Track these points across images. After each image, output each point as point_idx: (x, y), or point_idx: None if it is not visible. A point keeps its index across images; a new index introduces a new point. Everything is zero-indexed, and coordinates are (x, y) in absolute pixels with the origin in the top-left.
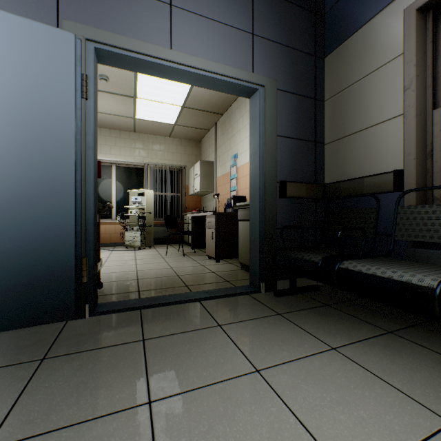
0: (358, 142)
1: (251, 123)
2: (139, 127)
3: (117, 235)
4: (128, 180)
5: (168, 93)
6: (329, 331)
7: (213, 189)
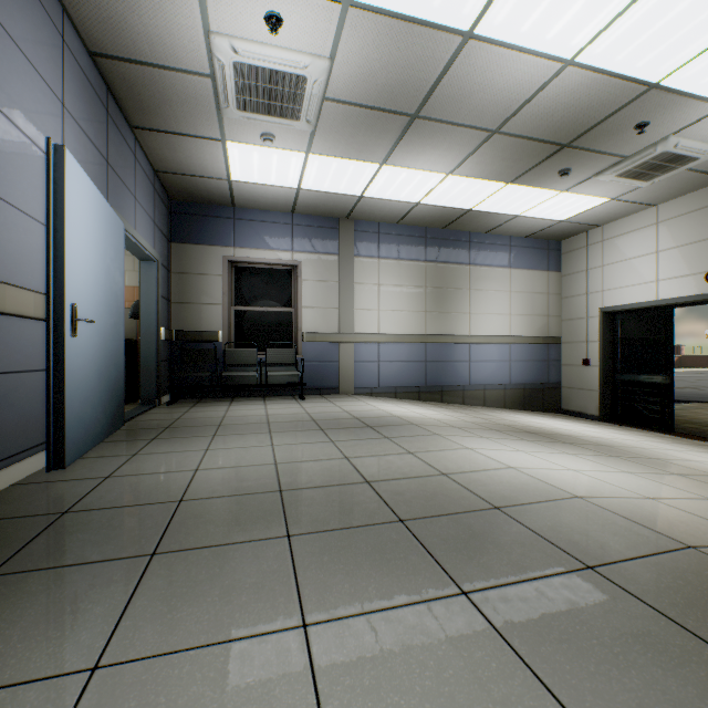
0: (198, 310)
1: (144, 281)
2: None
3: None
4: None
5: None
6: (220, 404)
7: None
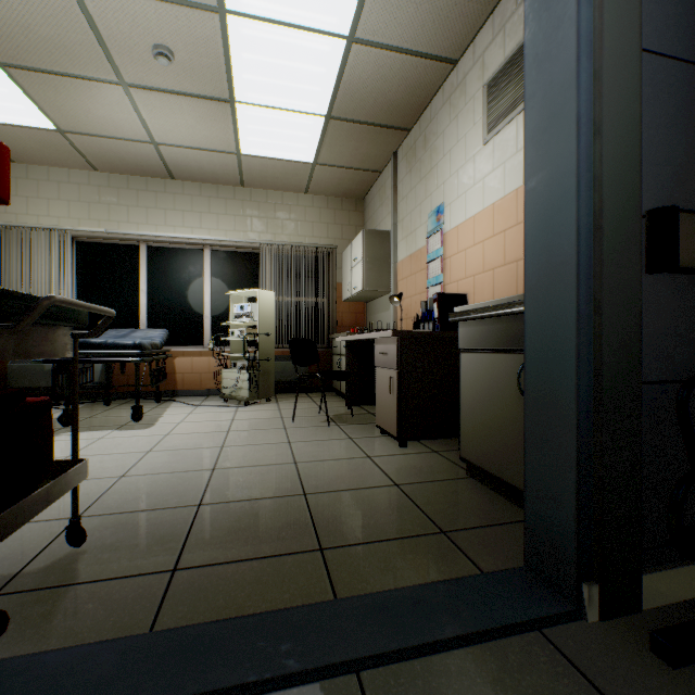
0: None
1: (531, 27)
2: (249, 174)
3: (212, 375)
4: (232, 276)
5: (296, 83)
6: None
7: (388, 286)
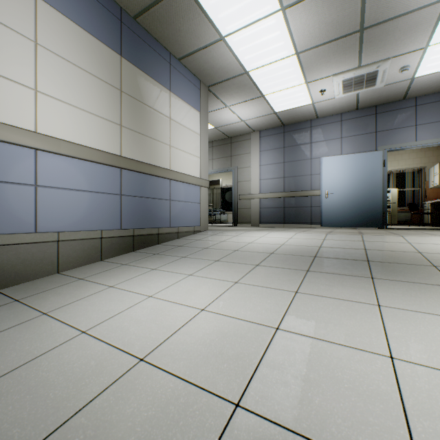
0: None
1: None
2: None
3: None
4: None
5: None
6: None
7: None
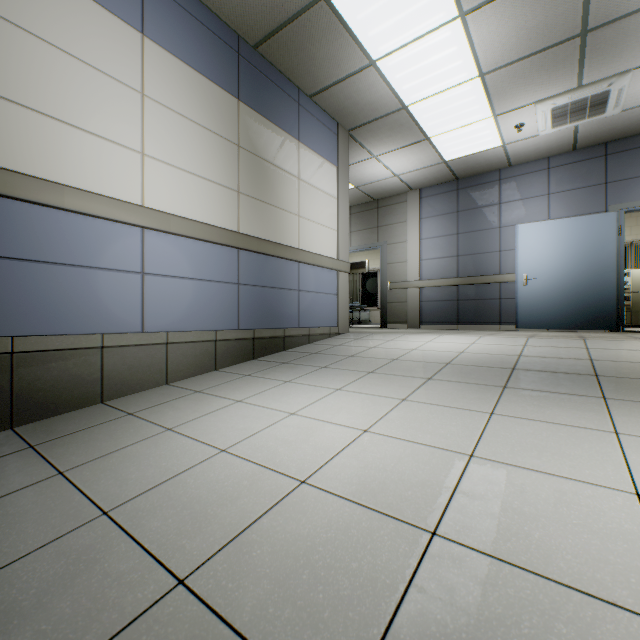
0: None
1: None
2: None
3: None
4: None
5: None
6: None
7: None
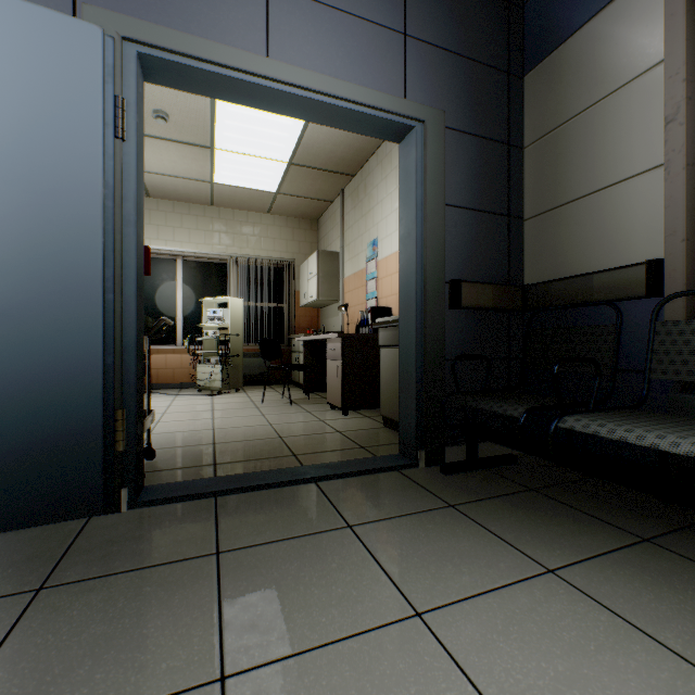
0: (583, 215)
1: (401, 185)
2: (220, 197)
3: (184, 370)
4: (202, 283)
5: (265, 140)
6: (540, 538)
7: (338, 296)
